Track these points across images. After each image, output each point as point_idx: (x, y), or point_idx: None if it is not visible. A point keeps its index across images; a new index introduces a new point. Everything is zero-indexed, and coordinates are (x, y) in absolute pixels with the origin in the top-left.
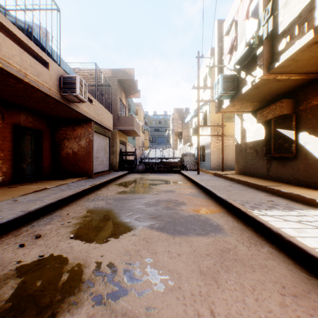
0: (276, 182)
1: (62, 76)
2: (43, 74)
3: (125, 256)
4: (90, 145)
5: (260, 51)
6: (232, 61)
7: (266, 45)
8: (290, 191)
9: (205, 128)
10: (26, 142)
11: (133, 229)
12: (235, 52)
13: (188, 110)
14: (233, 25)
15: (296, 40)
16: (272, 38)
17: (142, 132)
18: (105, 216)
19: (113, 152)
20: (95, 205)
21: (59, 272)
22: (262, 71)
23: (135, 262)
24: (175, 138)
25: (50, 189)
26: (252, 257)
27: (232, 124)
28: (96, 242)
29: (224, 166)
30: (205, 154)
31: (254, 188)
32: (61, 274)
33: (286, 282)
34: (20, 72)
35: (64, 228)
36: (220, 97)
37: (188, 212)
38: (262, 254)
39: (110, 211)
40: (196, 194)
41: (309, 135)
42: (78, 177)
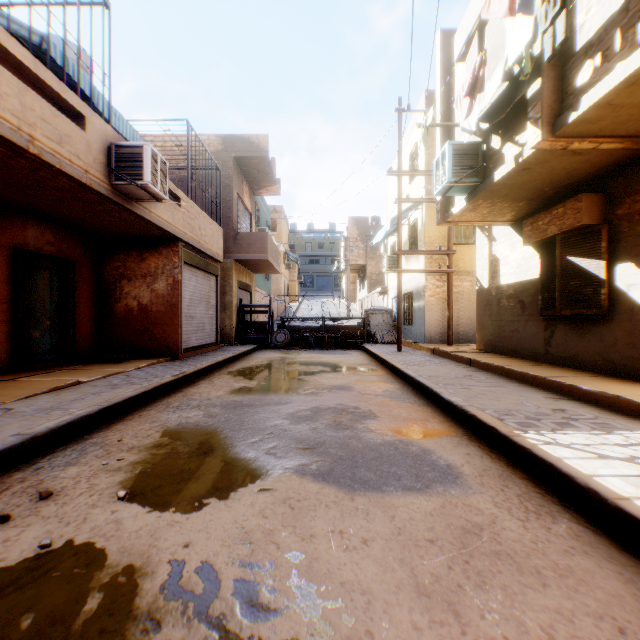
0: (564, 368)
1: (115, 145)
2: (73, 139)
3: (242, 544)
4: (175, 292)
5: (534, 90)
6: (474, 114)
7: (549, 76)
8: (600, 388)
9: (414, 258)
10: (40, 284)
11: (261, 477)
12: (480, 95)
13: (377, 220)
14: (474, 38)
15: (618, 62)
16: (560, 60)
17: (285, 265)
18: (201, 445)
19: (224, 306)
20: (181, 420)
21: (81, 590)
22: (540, 132)
23: (264, 560)
24: (352, 278)
25: (89, 383)
26: (534, 546)
27: (470, 249)
28: (176, 509)
29: (454, 334)
30: (414, 311)
31: (520, 382)
32: (85, 595)
33: (626, 616)
34: (18, 133)
35: (108, 475)
36: (447, 191)
37: (381, 436)
38: (556, 540)
39: (212, 434)
40: (397, 394)
41: (639, 270)
42: (151, 358)
